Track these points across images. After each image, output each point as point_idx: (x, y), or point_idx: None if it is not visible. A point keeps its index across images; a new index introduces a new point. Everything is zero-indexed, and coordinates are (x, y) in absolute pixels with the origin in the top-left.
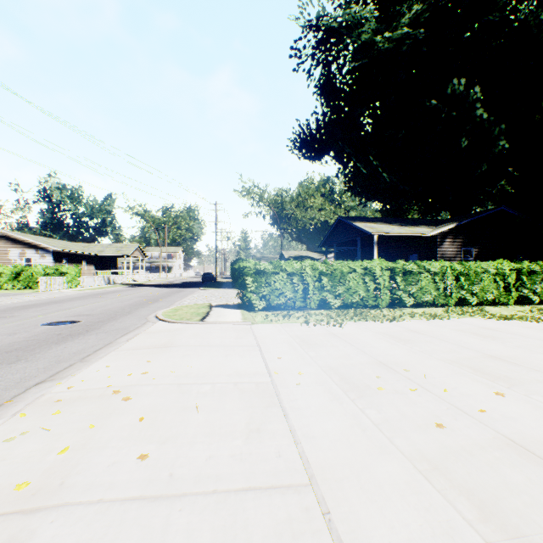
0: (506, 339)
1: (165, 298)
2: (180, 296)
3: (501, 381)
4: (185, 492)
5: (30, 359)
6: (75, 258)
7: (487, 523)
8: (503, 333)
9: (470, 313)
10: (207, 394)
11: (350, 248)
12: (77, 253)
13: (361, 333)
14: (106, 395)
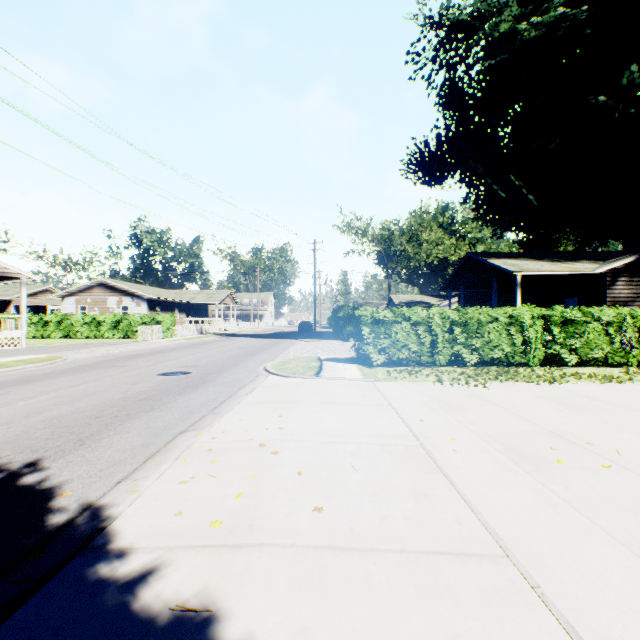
0: None
1: (266, 349)
2: (281, 348)
3: None
4: (372, 547)
5: (163, 408)
6: (168, 306)
7: None
8: None
9: None
10: (355, 453)
11: (481, 291)
12: (170, 300)
13: (514, 396)
14: (253, 448)
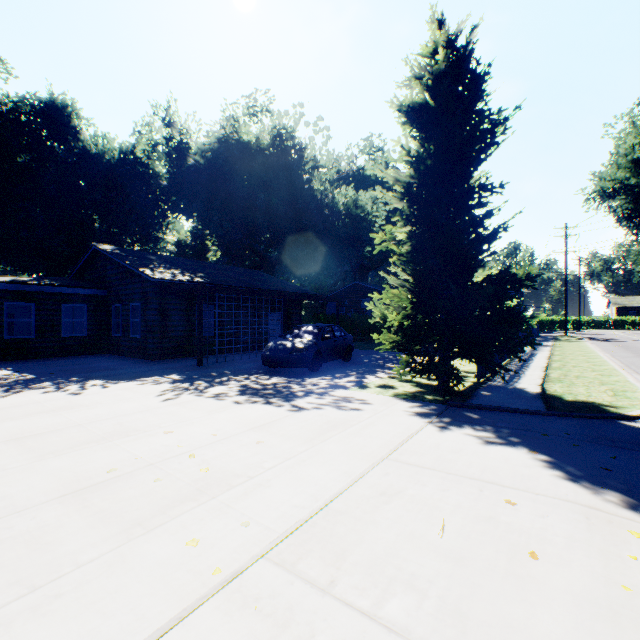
0: None
1: None
2: None
3: (129, 433)
4: (470, 478)
5: None
6: None
7: (336, 429)
8: None
9: None
10: (408, 579)
11: None
12: None
13: None
14: None
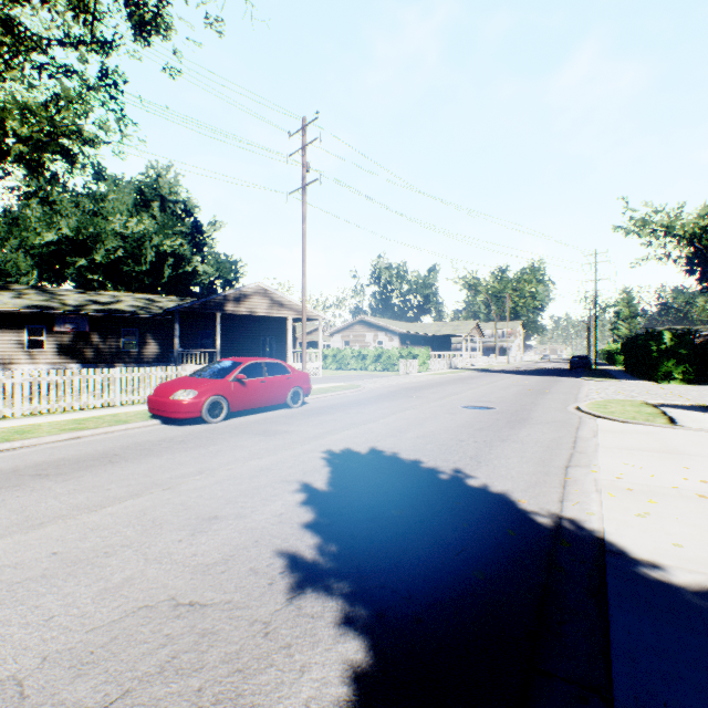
0: None
1: (550, 388)
2: (568, 387)
3: None
4: None
5: (513, 440)
6: (415, 340)
7: None
8: None
9: None
10: None
11: None
12: (416, 334)
13: None
14: (690, 497)
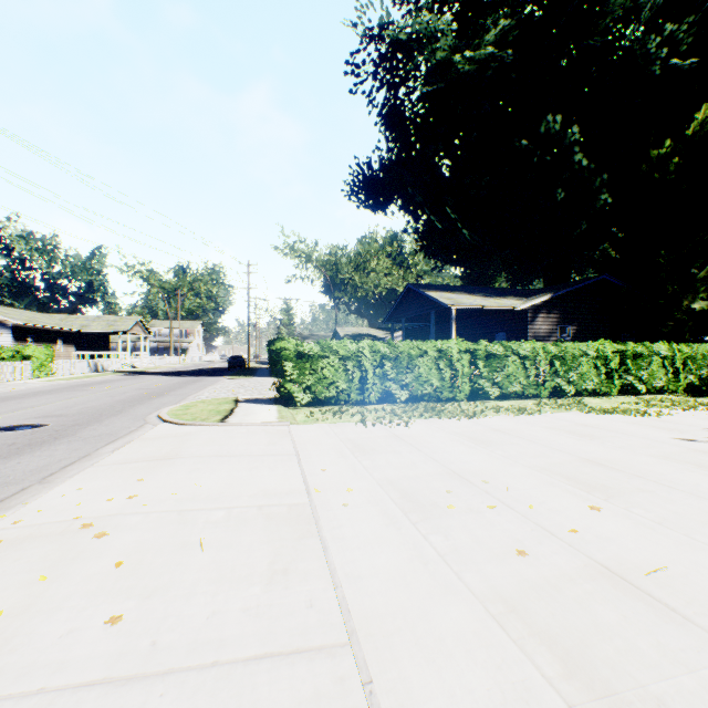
0: (606, 439)
1: (175, 390)
2: (196, 388)
3: (597, 492)
4: (172, 668)
5: None
6: (47, 335)
7: (571, 679)
8: (603, 431)
9: (566, 406)
10: (219, 523)
11: (423, 324)
12: (49, 328)
13: (432, 435)
14: (71, 531)
